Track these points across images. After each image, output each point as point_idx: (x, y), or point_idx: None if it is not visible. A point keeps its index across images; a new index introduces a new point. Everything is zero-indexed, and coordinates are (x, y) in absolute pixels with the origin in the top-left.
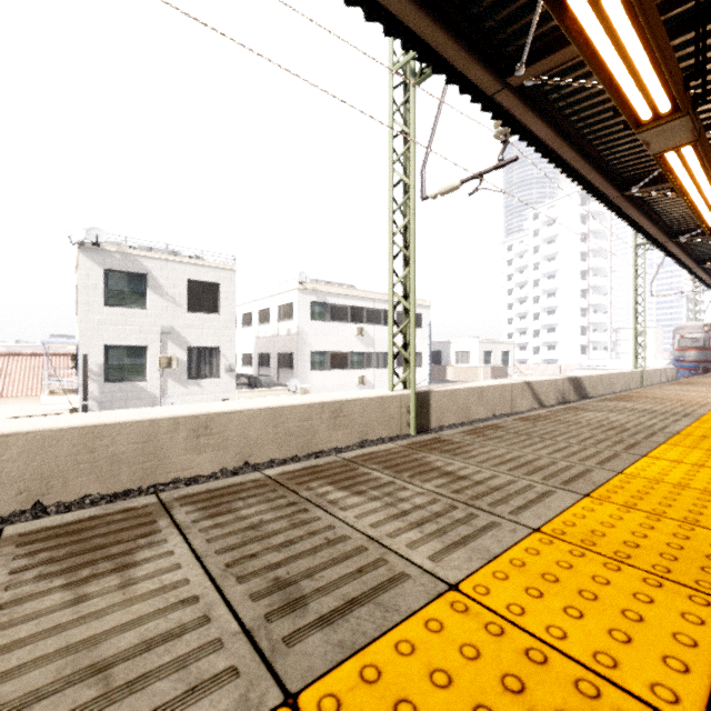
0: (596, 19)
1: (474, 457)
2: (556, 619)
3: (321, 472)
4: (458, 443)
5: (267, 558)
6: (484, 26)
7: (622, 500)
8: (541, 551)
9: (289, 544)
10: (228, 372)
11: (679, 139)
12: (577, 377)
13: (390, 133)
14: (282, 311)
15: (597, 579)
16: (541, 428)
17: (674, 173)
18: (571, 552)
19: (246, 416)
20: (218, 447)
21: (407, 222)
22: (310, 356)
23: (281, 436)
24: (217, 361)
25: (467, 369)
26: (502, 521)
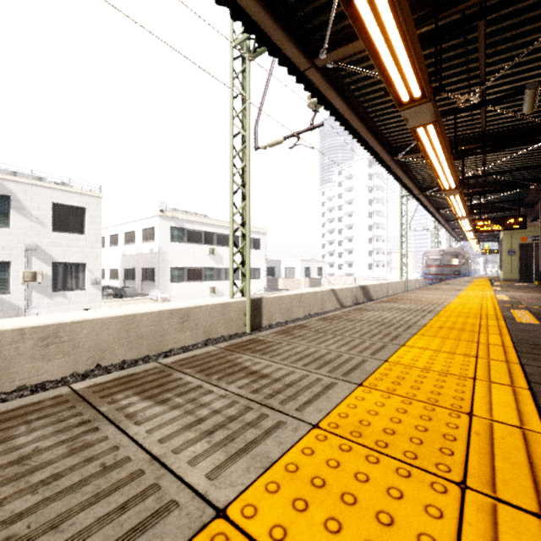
0: (371, 14)
1: (279, 354)
2: (315, 538)
3: (134, 381)
4: (269, 343)
5: (13, 505)
6: (297, 15)
7: (386, 386)
8: (315, 450)
9: (53, 480)
10: (94, 285)
11: (425, 119)
12: (365, 285)
13: (231, 94)
14: (146, 234)
15: (358, 476)
16: (335, 326)
17: (423, 145)
18: (341, 447)
19: (98, 324)
20: (68, 353)
21: (244, 166)
22: (170, 270)
23: (133, 339)
24: (83, 275)
25: (293, 280)
26: (288, 419)
